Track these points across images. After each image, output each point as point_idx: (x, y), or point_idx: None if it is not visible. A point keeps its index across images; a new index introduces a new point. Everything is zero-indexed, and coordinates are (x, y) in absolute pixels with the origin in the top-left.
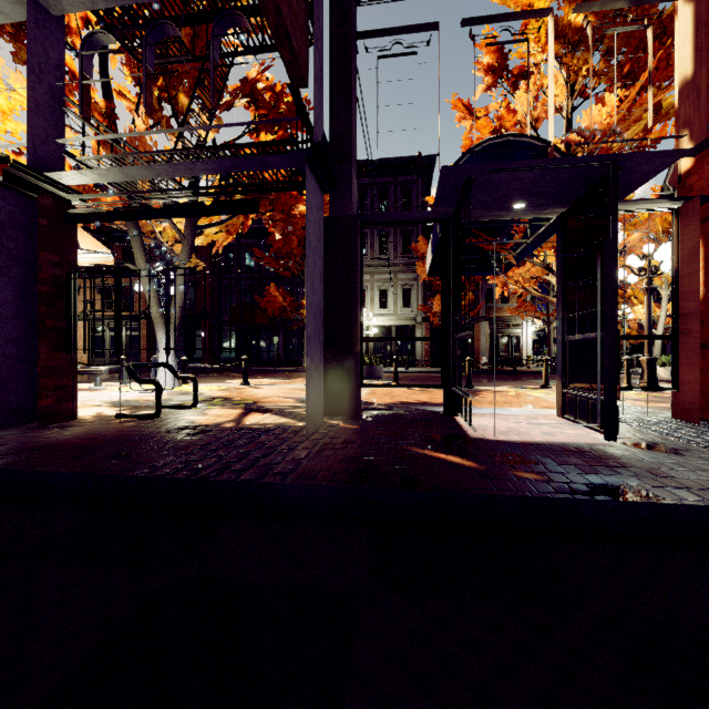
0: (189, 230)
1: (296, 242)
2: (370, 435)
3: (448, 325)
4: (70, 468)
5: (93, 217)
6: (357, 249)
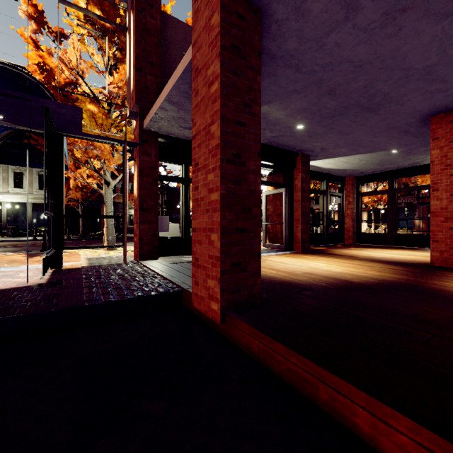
0: None
1: None
2: None
3: None
4: None
5: None
6: None
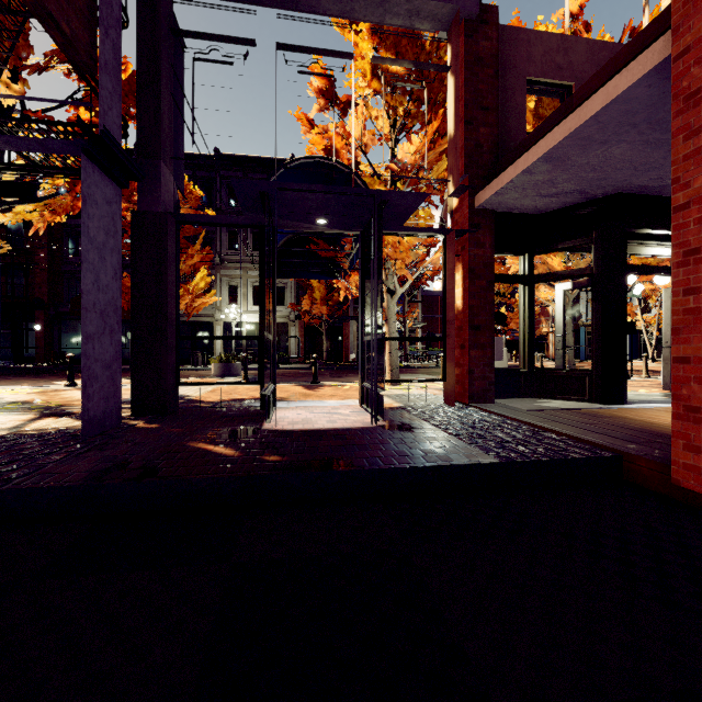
0: None
1: None
2: (161, 433)
3: (263, 325)
4: None
5: None
6: (167, 247)
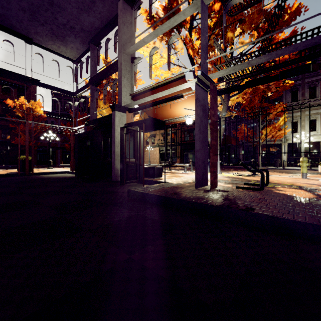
0: (226, 99)
1: (257, 100)
2: None
3: None
4: (302, 220)
5: (230, 90)
6: None
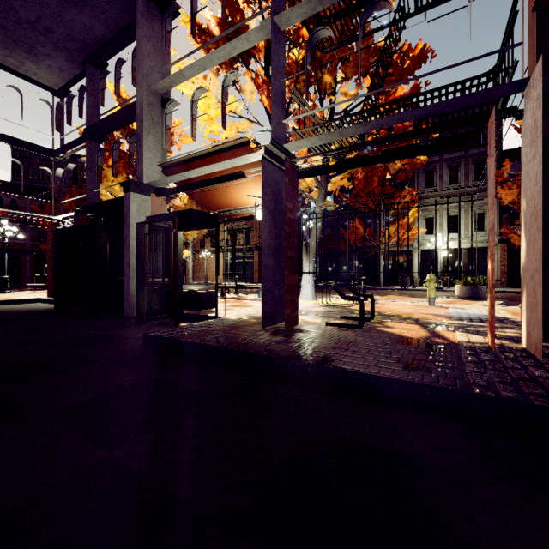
0: (324, 180)
1: (376, 182)
2: None
3: None
4: (389, 374)
5: (315, 172)
6: None
